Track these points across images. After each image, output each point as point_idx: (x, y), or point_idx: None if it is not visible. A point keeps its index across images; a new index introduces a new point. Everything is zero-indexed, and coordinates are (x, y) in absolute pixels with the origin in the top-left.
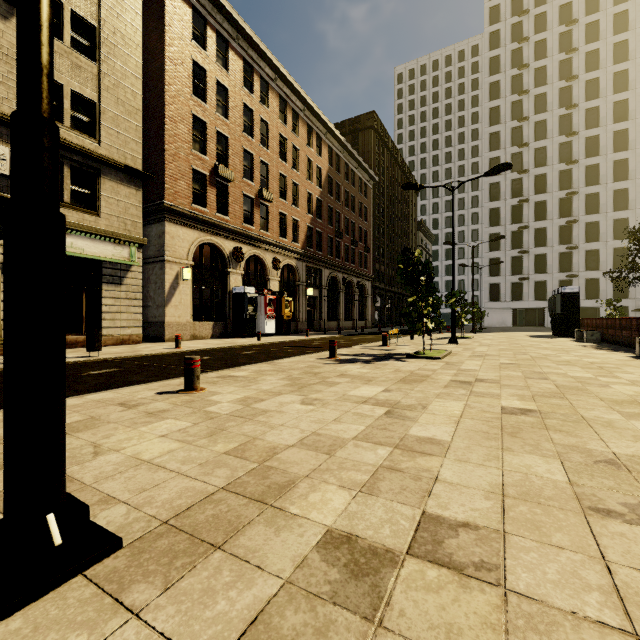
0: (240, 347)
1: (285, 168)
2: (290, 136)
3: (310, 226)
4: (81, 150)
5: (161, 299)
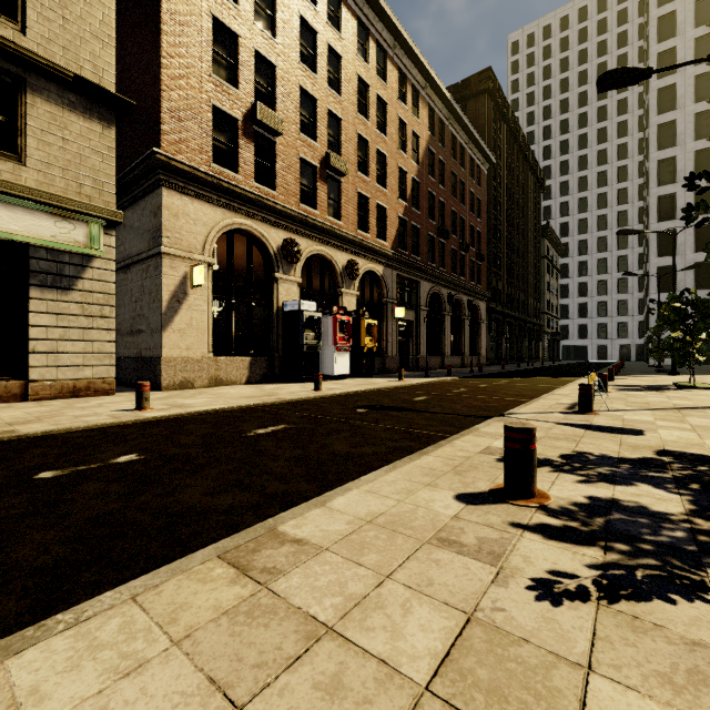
0: (269, 407)
1: (366, 128)
2: (374, 82)
3: (403, 218)
4: None
5: (156, 319)
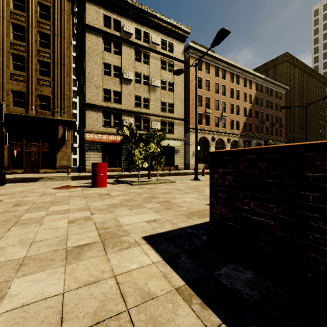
0: None
1: (233, 101)
2: (235, 86)
3: (245, 122)
4: (170, 117)
5: (188, 156)
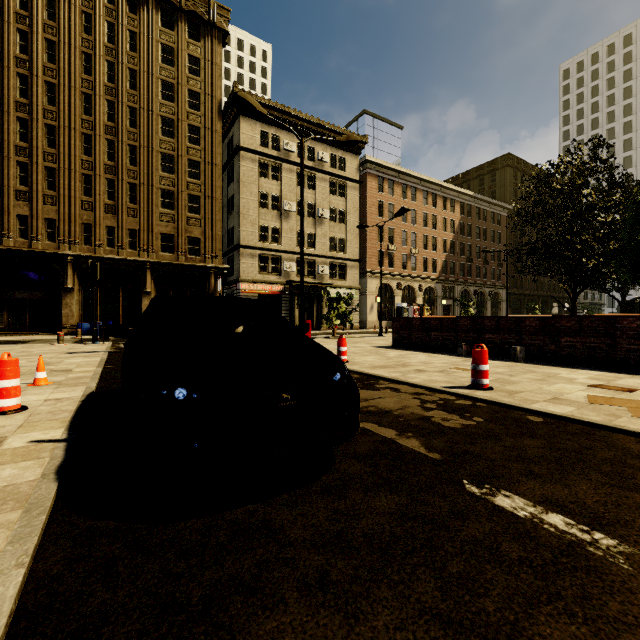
0: None
1: (427, 231)
2: (430, 210)
3: (445, 260)
4: (342, 259)
5: (365, 311)
